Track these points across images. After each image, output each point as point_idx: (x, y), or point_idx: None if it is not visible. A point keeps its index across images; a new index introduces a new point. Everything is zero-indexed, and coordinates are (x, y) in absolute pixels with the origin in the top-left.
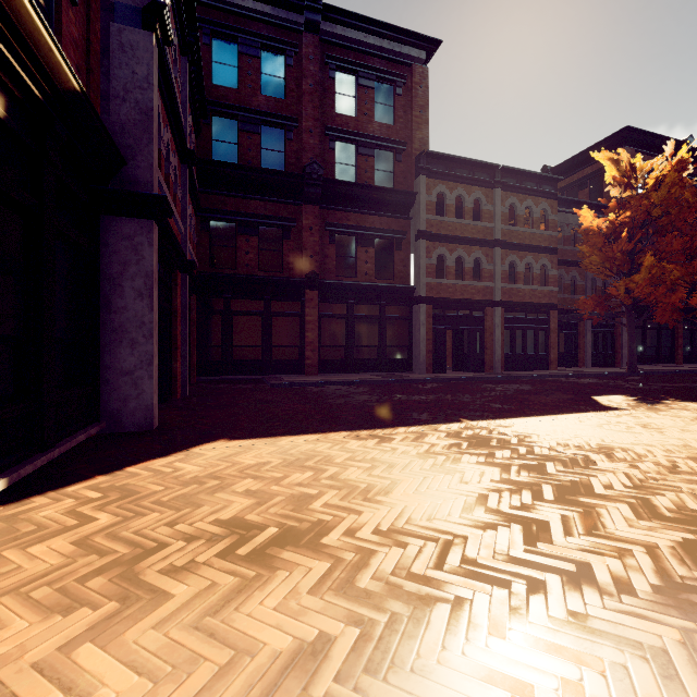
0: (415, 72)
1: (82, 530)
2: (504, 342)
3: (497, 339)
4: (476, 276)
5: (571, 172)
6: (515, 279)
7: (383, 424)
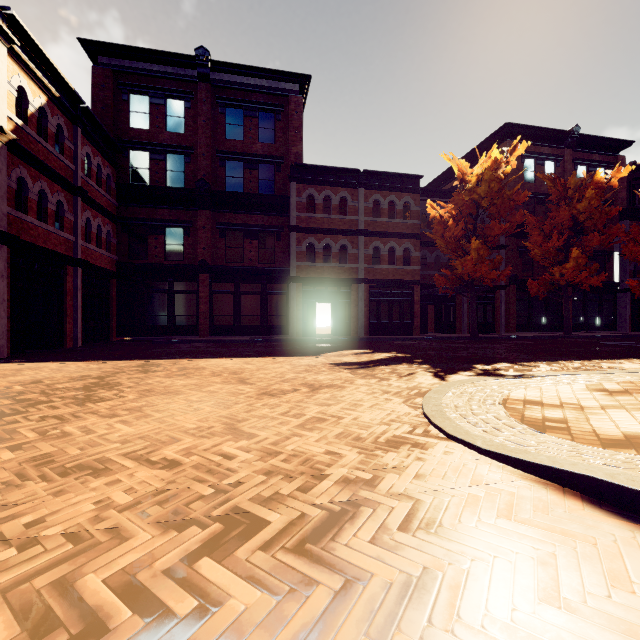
0: (291, 101)
1: None
2: (371, 312)
3: (360, 309)
4: (344, 259)
5: (474, 162)
6: (380, 260)
7: (132, 359)
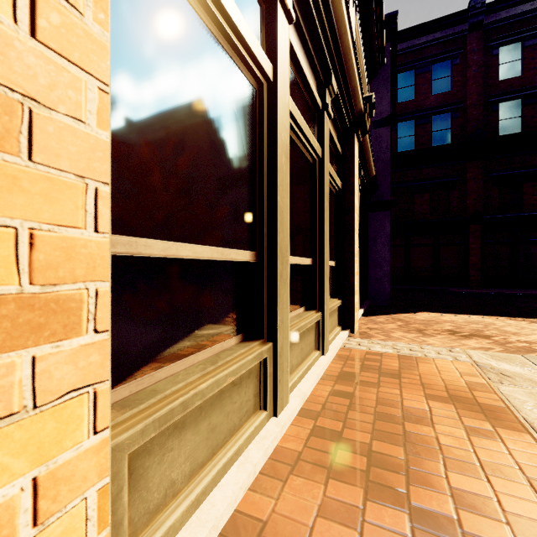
0: None
1: (395, 324)
2: None
3: None
4: None
5: None
6: None
7: None
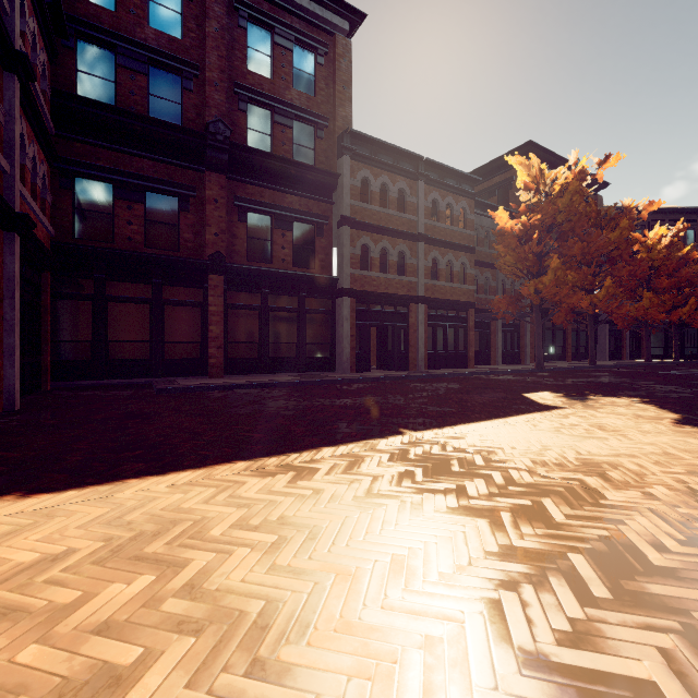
0: (338, 42)
1: None
2: (427, 340)
3: (420, 336)
4: (400, 270)
5: (482, 180)
6: (437, 276)
7: (302, 443)
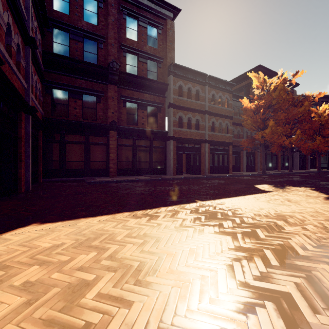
0: (168, 23)
1: None
2: (209, 160)
3: (206, 158)
4: (197, 127)
5: (236, 84)
6: (214, 130)
7: (152, 205)
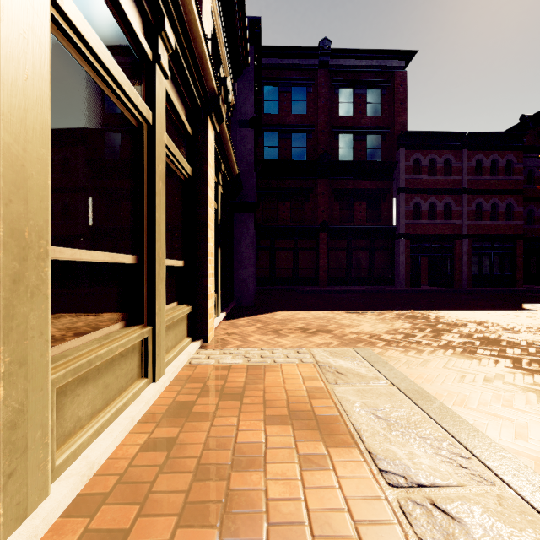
0: (396, 76)
1: (255, 326)
2: (472, 265)
3: (464, 263)
4: (446, 216)
5: None
6: (482, 216)
7: (363, 309)
